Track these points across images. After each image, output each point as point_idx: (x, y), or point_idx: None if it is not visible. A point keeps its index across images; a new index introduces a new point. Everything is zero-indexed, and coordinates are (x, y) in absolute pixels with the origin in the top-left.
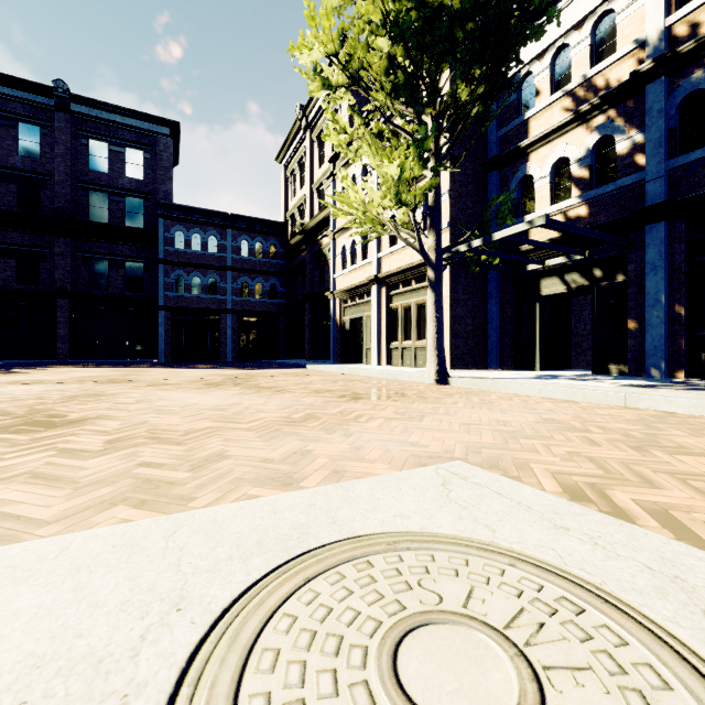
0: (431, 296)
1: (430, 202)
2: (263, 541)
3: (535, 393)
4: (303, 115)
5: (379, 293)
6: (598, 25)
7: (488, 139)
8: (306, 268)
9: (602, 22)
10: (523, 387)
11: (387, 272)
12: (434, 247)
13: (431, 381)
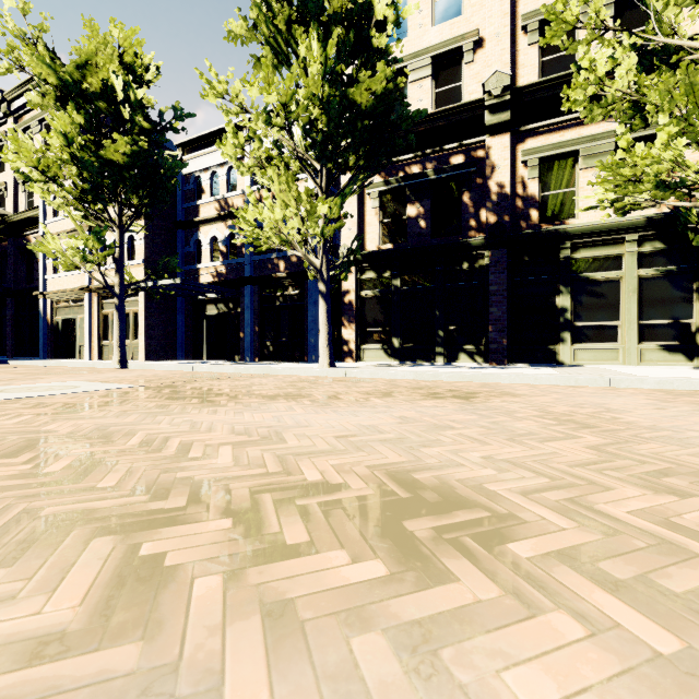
0: (116, 315)
1: (116, 255)
2: (1, 388)
3: (166, 369)
4: (3, 100)
5: (92, 300)
6: (231, 170)
7: (177, 207)
8: (8, 260)
9: (232, 169)
10: (161, 366)
11: (98, 285)
12: (119, 284)
13: (118, 367)
